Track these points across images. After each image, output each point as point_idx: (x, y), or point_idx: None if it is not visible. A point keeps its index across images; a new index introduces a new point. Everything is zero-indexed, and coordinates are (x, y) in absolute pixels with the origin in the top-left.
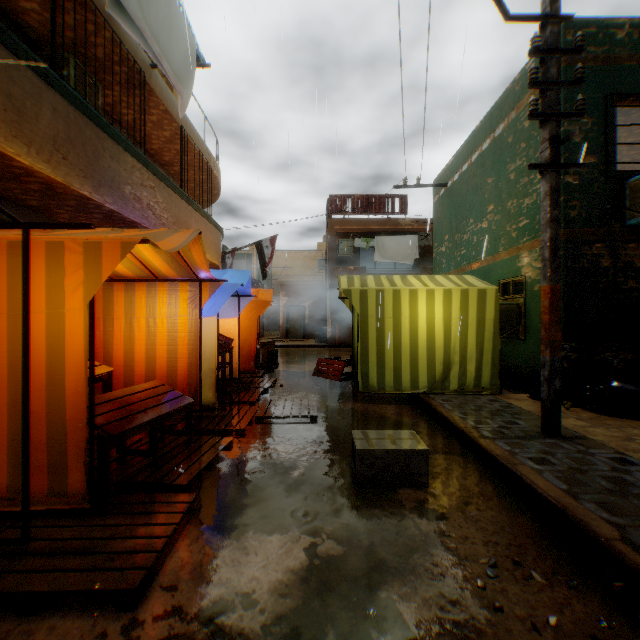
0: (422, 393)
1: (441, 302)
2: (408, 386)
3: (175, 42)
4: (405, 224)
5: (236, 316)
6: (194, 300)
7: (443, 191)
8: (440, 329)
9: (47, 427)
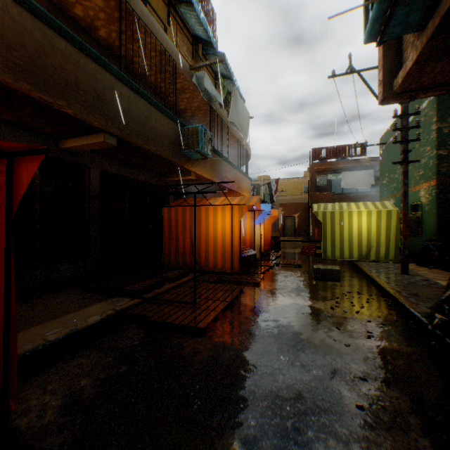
0: (355, 261)
1: (365, 217)
2: (347, 257)
3: (244, 120)
4: (364, 162)
5: (262, 223)
6: (252, 218)
7: (384, 146)
8: (364, 230)
9: (230, 252)
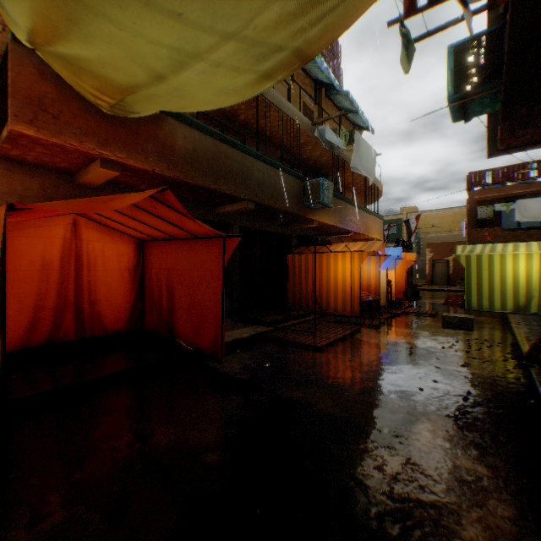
0: (508, 313)
1: (522, 261)
2: (497, 308)
3: (369, 161)
4: None
5: (393, 269)
6: (377, 263)
7: None
8: (521, 276)
9: (350, 296)
